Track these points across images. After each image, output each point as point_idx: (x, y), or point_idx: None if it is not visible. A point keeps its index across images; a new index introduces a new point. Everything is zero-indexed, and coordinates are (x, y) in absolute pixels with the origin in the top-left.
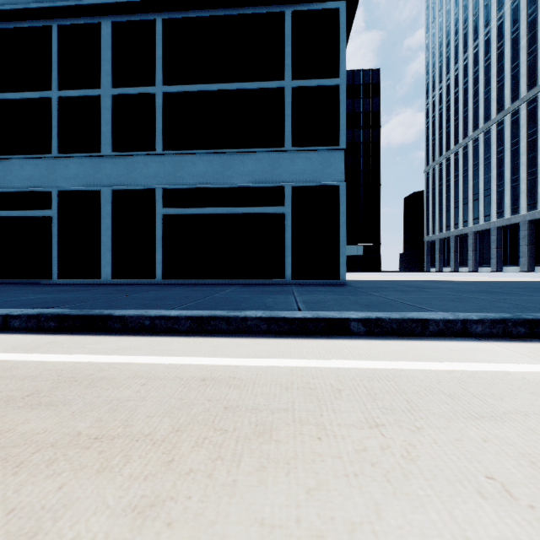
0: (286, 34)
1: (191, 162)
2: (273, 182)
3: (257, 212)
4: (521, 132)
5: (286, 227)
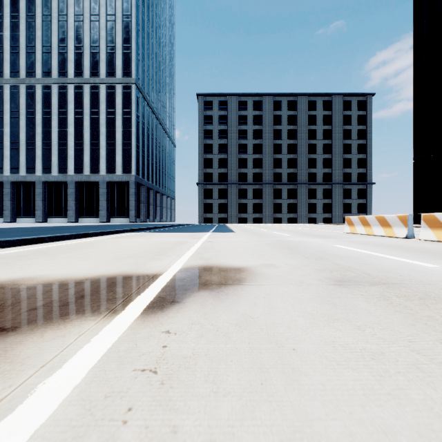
0: None
1: None
2: None
3: None
4: None
5: None
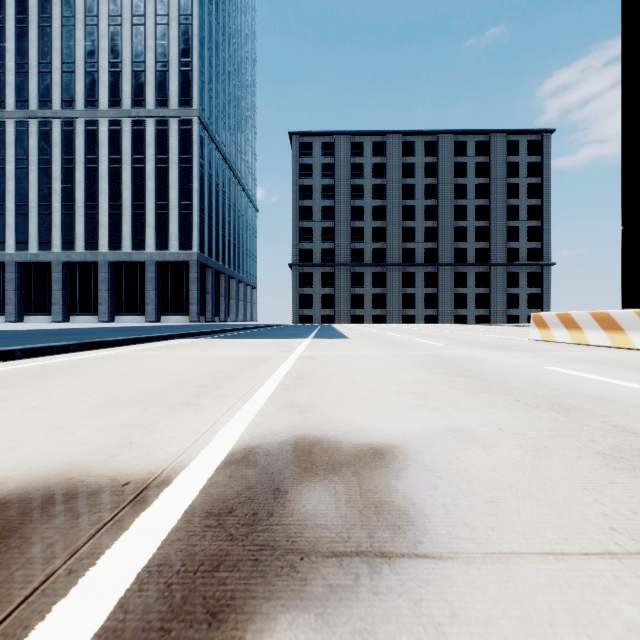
0: None
1: None
2: None
3: None
4: None
5: None
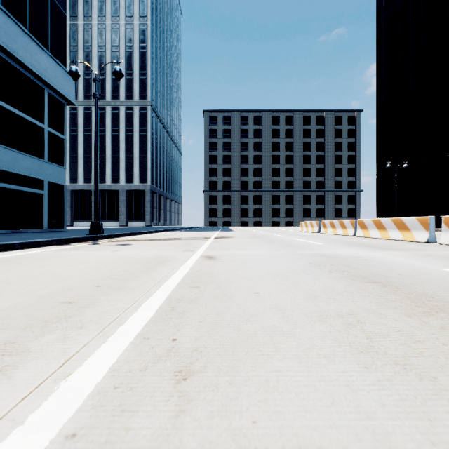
0: (46, 101)
1: None
2: (39, 176)
3: (33, 191)
4: None
5: (46, 202)
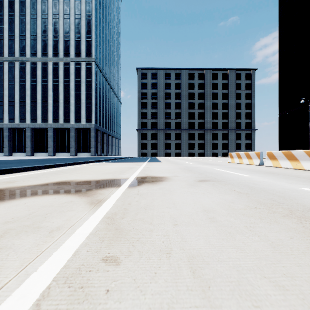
0: None
1: None
2: None
3: None
4: None
5: None
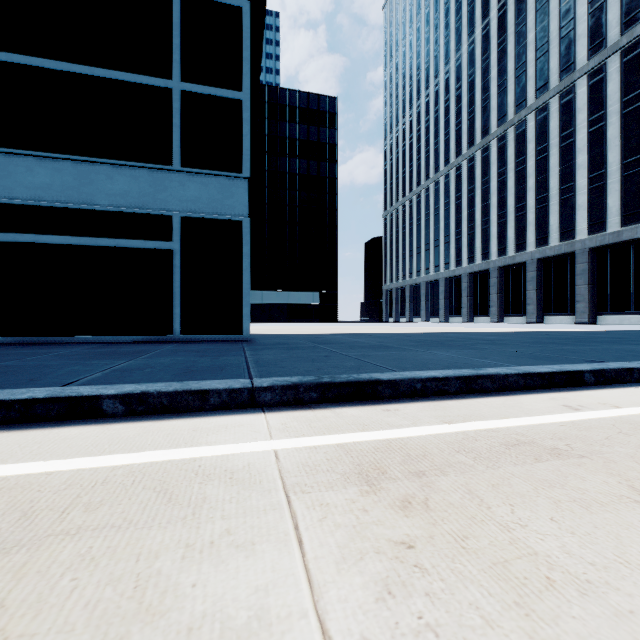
0: (174, 20)
1: (25, 167)
2: (156, 209)
3: (132, 246)
4: (463, 187)
5: (174, 268)
